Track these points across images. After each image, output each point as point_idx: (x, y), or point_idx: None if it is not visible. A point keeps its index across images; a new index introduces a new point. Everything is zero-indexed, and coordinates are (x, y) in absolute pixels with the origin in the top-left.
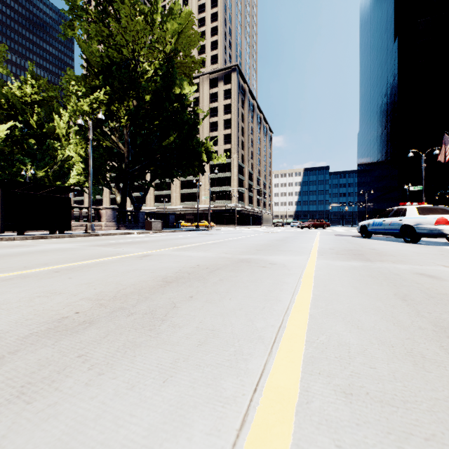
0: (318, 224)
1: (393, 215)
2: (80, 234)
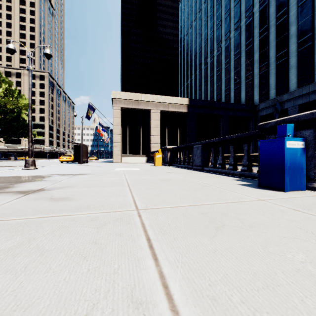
0: None
1: None
2: None
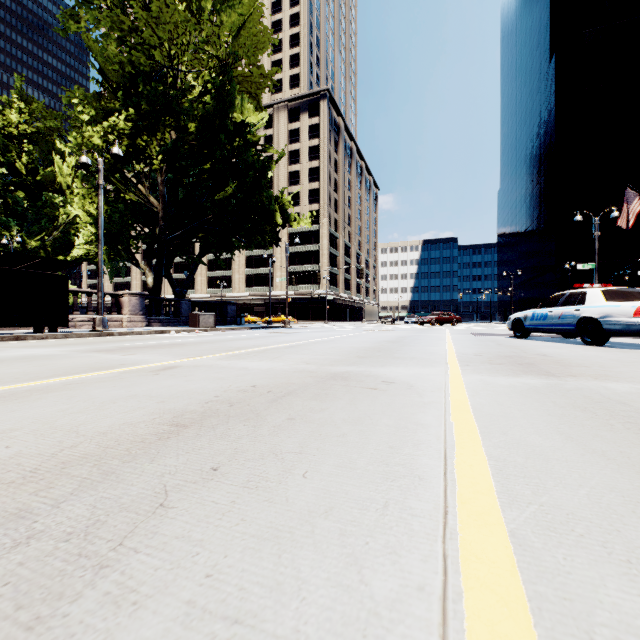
0: (445, 319)
1: (564, 303)
2: (82, 333)
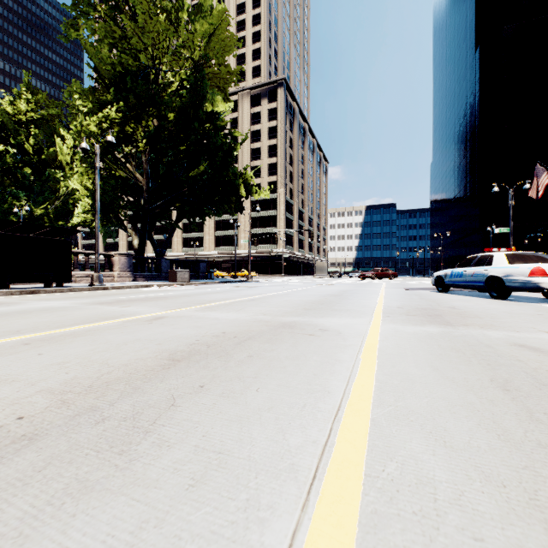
0: (383, 274)
1: (476, 264)
2: (83, 288)
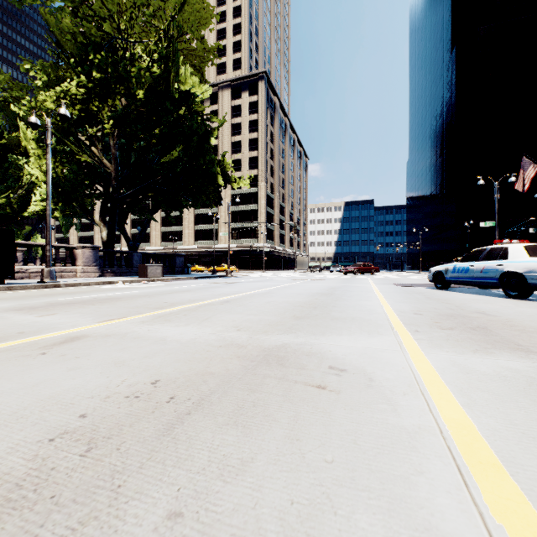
0: (366, 269)
1: (486, 258)
2: (27, 285)
